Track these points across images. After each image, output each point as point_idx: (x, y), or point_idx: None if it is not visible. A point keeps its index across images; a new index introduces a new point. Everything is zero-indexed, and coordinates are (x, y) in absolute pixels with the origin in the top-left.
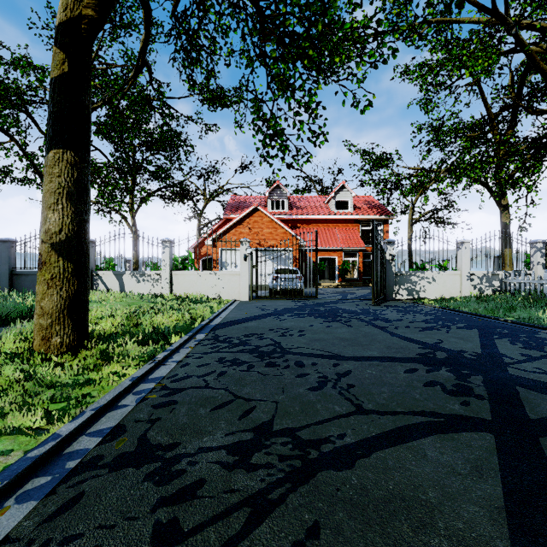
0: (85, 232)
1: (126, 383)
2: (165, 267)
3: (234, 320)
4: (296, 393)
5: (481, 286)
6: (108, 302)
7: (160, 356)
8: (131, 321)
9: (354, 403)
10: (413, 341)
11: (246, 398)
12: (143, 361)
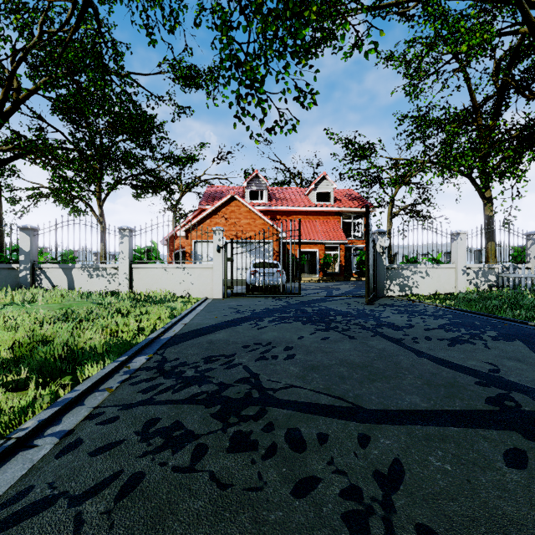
0: None
1: None
2: (123, 259)
3: (198, 328)
4: None
5: (477, 281)
6: (36, 304)
7: (28, 425)
8: (38, 338)
9: None
10: (456, 367)
11: None
12: None
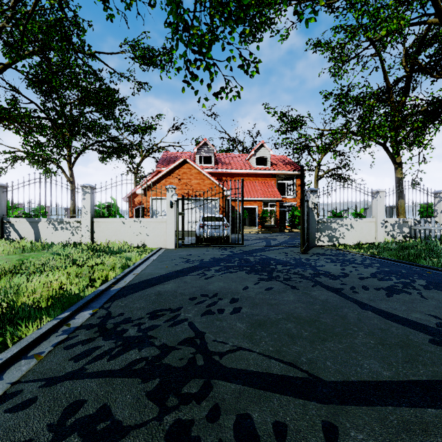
0: None
1: None
2: (85, 214)
3: (148, 278)
4: None
5: (393, 233)
6: None
7: None
8: None
9: None
10: (403, 322)
11: None
12: None
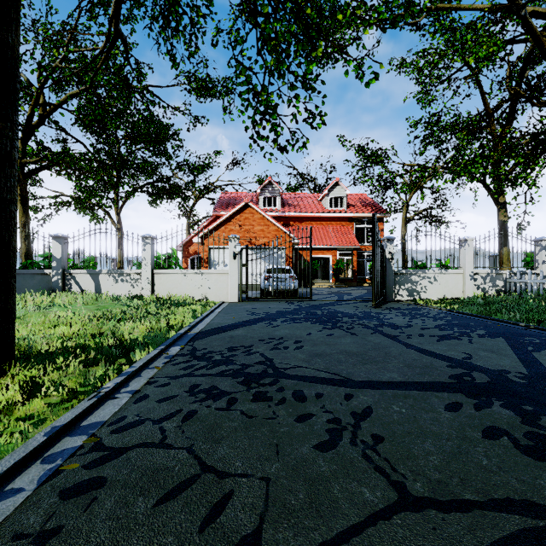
0: (6, 216)
1: (36, 440)
2: (146, 265)
3: (219, 326)
4: (297, 457)
5: (485, 286)
6: (75, 305)
7: (109, 385)
8: (90, 331)
9: (392, 481)
10: (436, 356)
11: (219, 471)
12: (85, 392)
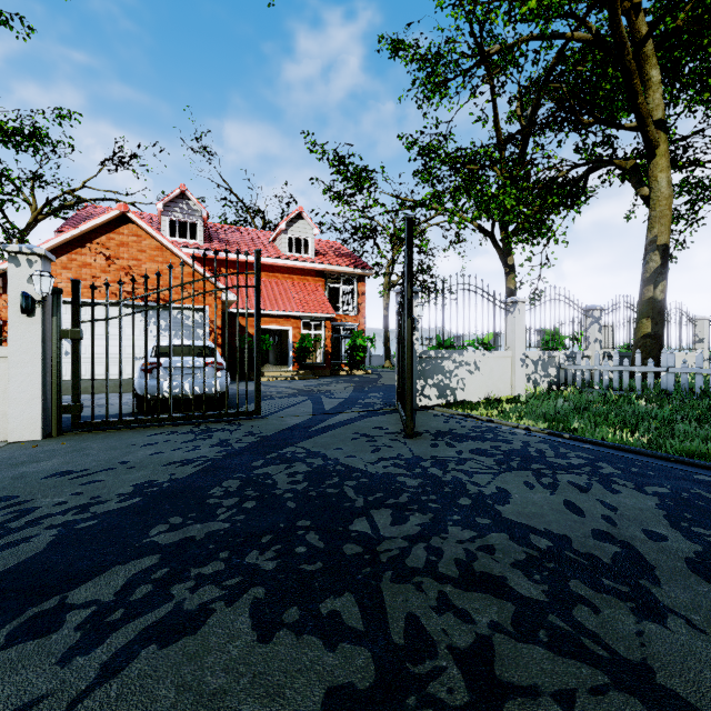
0: None
1: None
2: None
3: None
4: None
5: (536, 377)
6: None
7: None
8: None
9: None
10: None
11: None
12: None
